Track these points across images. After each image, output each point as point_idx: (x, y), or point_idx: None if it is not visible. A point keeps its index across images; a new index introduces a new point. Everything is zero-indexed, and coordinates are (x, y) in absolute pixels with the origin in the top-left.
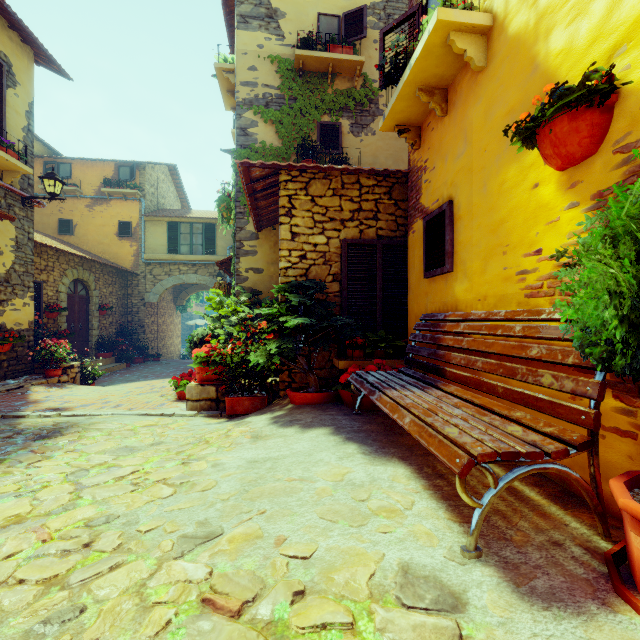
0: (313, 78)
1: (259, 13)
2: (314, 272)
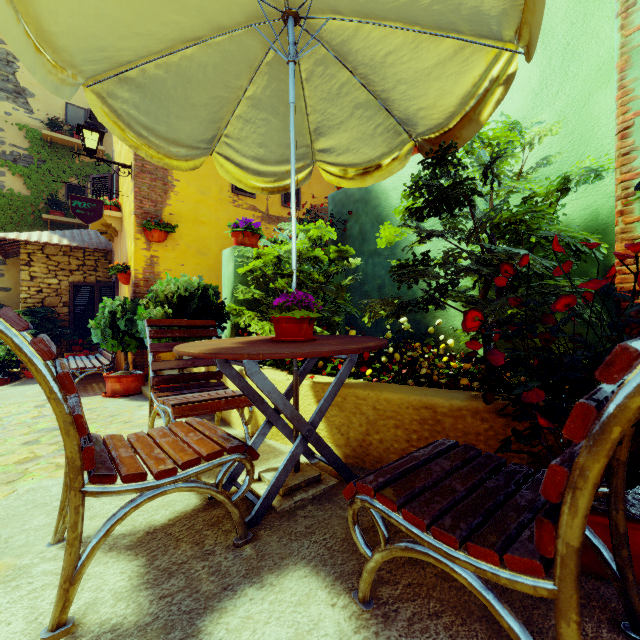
0: (61, 149)
1: (7, 87)
2: (49, 301)
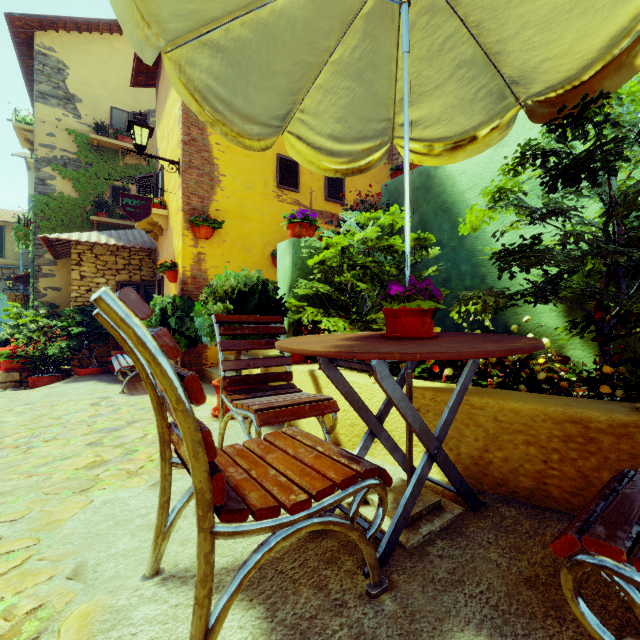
0: (107, 152)
1: (58, 94)
2: None
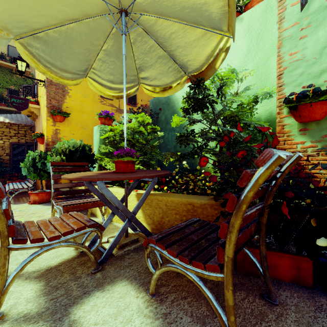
0: (5, 70)
1: None
2: None
